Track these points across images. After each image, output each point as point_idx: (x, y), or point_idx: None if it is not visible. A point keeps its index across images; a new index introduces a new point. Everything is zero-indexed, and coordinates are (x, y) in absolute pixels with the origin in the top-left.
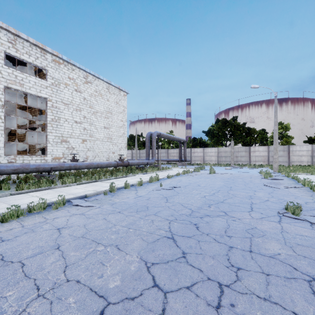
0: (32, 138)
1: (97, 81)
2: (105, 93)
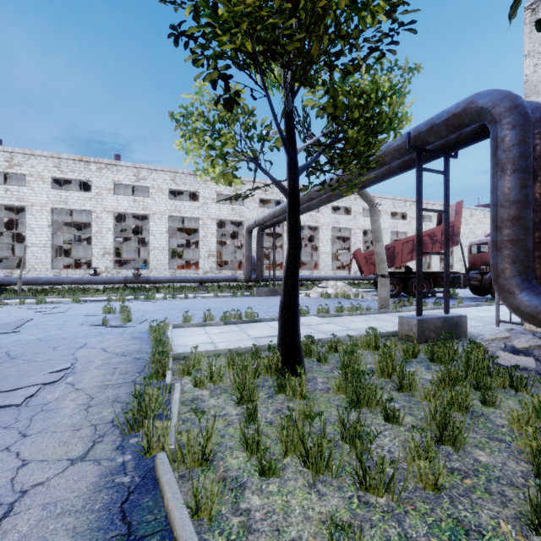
0: (426, 258)
1: (477, 212)
2: (482, 219)
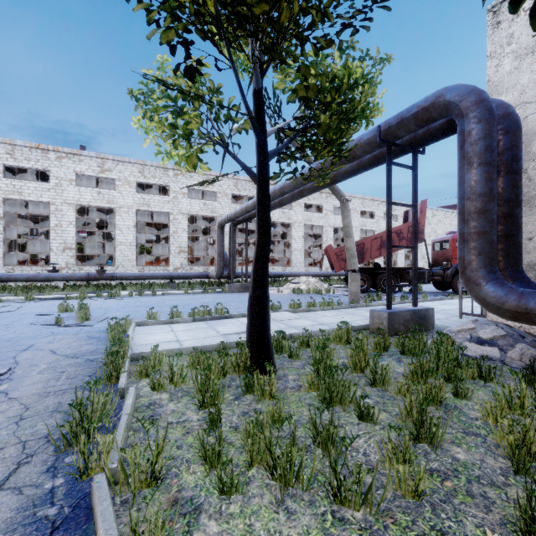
0: (393, 255)
1: (438, 213)
2: (442, 220)
